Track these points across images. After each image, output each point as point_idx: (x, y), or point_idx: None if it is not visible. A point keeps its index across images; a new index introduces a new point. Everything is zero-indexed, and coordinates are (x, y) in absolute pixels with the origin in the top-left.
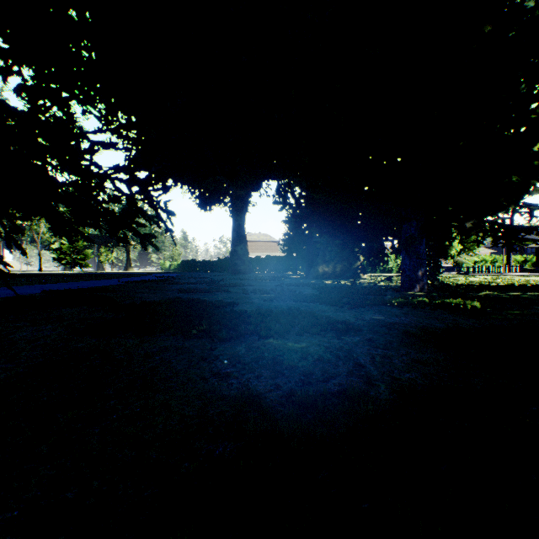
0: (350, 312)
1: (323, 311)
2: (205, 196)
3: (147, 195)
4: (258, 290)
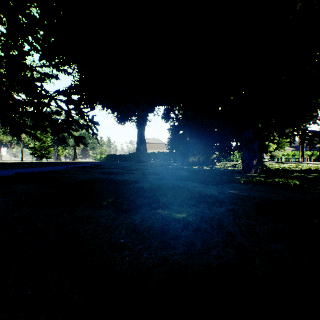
0: (213, 187)
1: (195, 187)
2: (120, 116)
3: (80, 111)
4: (152, 172)
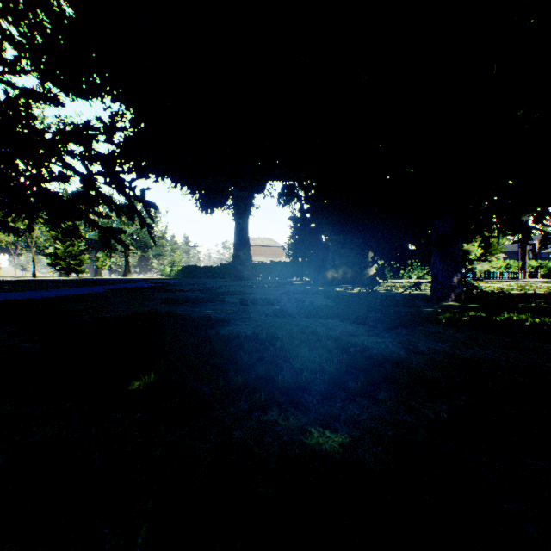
0: (390, 335)
1: (350, 333)
2: (206, 198)
3: (115, 179)
4: (259, 299)
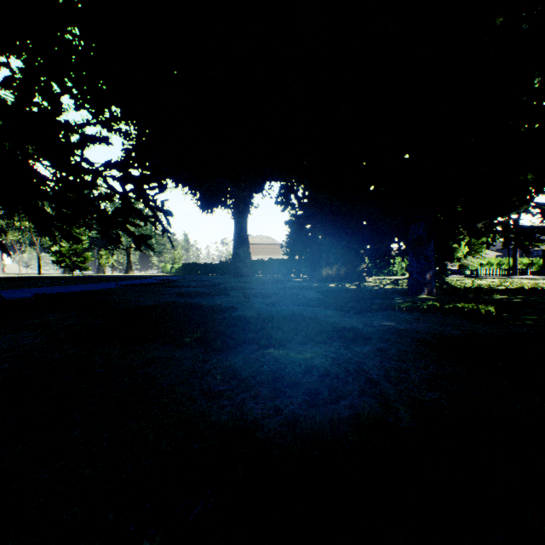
0: (357, 317)
1: (328, 316)
2: (206, 198)
3: (143, 194)
4: (259, 293)
